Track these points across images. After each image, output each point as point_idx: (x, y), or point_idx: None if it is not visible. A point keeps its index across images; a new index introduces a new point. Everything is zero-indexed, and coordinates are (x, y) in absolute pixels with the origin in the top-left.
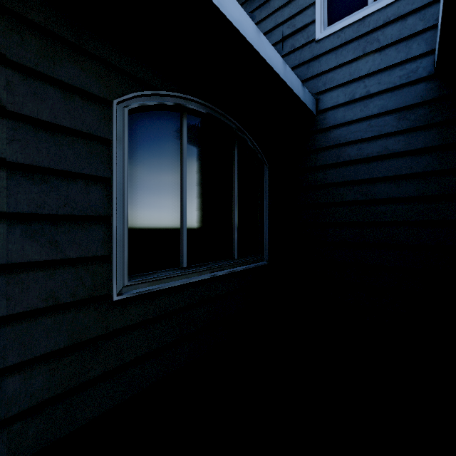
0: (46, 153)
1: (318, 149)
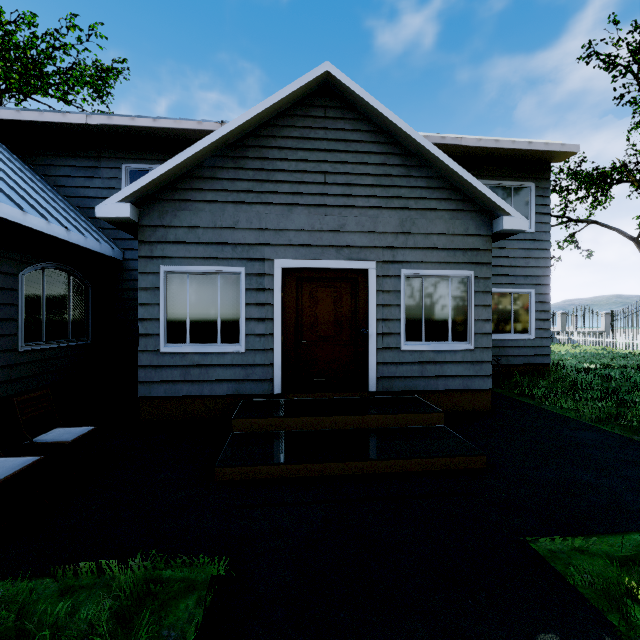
0: (0, 298)
1: (124, 279)
